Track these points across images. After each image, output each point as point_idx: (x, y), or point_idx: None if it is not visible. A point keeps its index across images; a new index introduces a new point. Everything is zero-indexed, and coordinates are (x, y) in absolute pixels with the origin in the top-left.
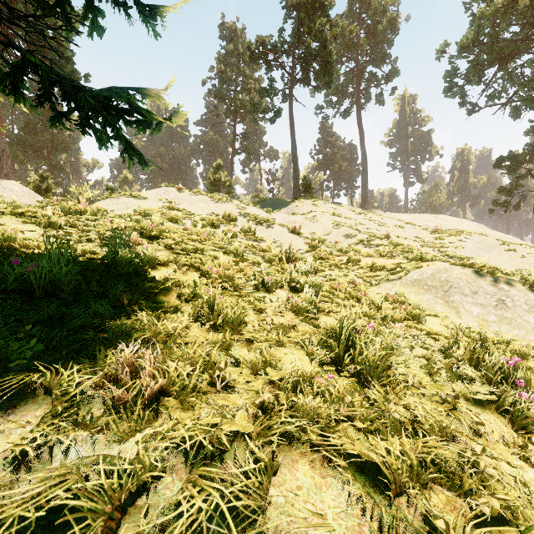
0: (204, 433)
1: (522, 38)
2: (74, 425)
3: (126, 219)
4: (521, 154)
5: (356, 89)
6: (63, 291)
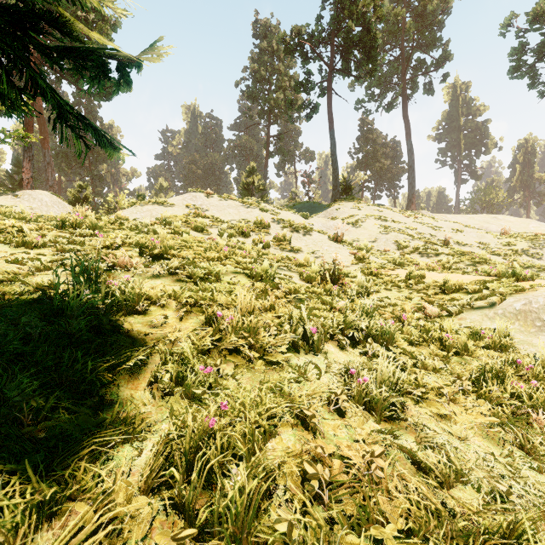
0: None
1: None
2: None
3: (142, 230)
4: None
5: (401, 79)
6: None
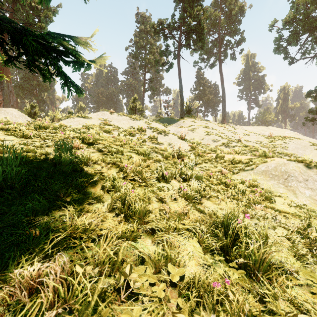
0: None
1: None
2: None
3: (77, 131)
4: None
5: (218, 51)
6: (15, 187)
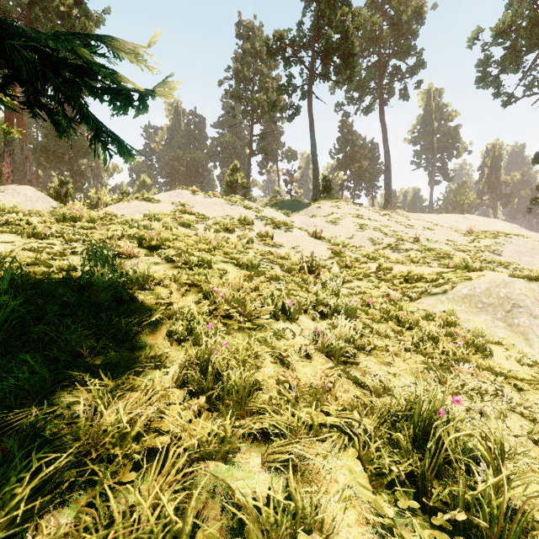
0: None
1: None
2: None
3: (133, 225)
4: None
5: (379, 84)
6: None
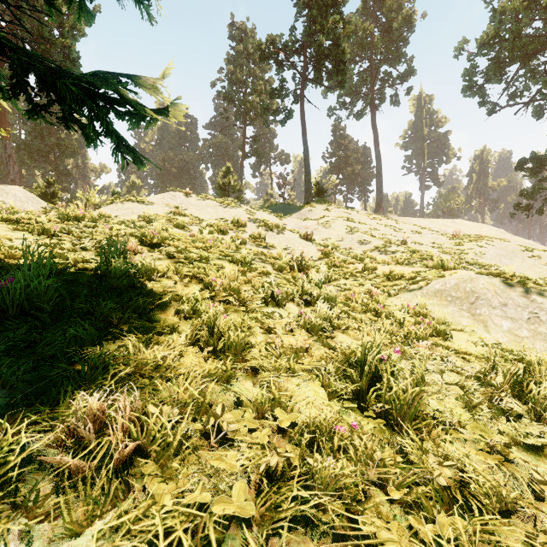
0: (186, 524)
1: (546, 34)
2: (12, 509)
3: (129, 226)
4: (544, 156)
5: (370, 90)
6: (43, 309)
